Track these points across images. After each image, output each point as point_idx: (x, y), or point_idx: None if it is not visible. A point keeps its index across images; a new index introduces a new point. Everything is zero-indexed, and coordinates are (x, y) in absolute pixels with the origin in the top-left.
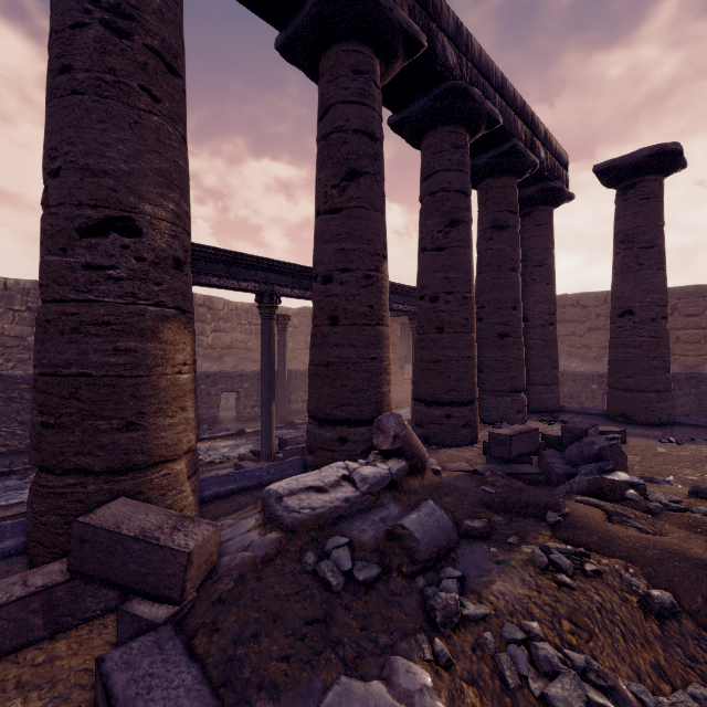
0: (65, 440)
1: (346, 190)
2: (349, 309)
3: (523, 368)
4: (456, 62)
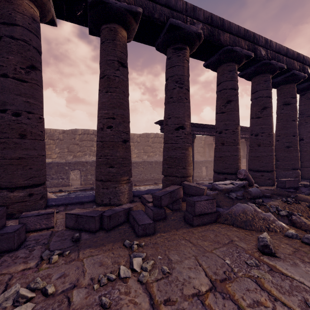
0: (173, 170)
1: (226, 106)
2: (228, 141)
3: (298, 160)
4: (265, 53)
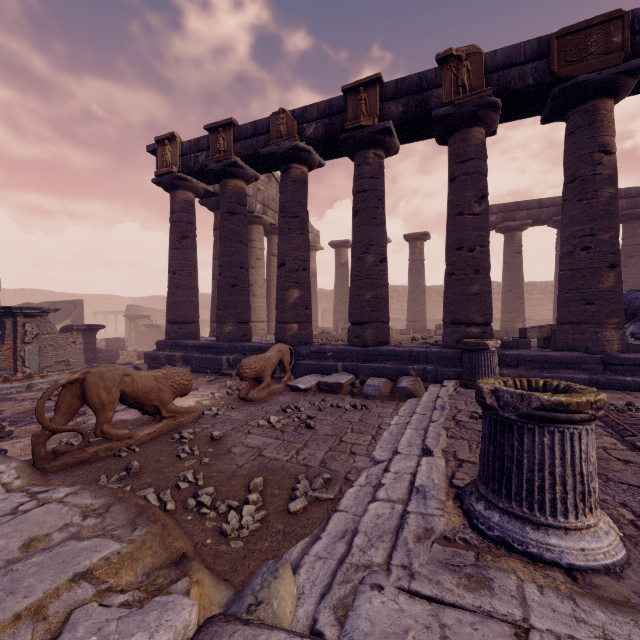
0: None
1: (627, 262)
2: None
3: None
4: None
